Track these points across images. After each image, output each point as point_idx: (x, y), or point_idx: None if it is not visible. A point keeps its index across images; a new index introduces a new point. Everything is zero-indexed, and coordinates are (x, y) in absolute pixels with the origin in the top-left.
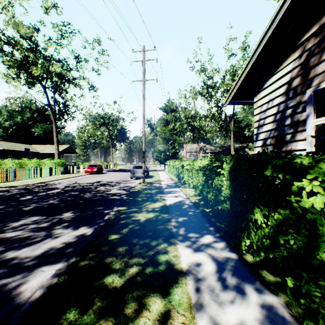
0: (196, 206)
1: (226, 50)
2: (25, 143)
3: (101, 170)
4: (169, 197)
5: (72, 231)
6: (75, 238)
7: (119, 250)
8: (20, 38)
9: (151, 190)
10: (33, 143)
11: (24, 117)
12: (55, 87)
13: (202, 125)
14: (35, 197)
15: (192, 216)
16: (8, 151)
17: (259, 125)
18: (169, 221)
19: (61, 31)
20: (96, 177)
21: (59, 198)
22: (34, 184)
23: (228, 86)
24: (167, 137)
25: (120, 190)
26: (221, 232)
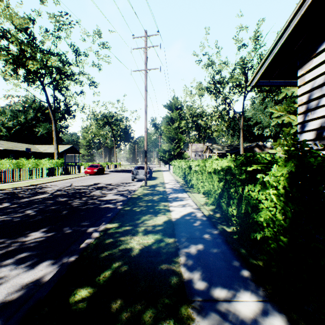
0: (211, 222)
1: (236, 40)
2: (28, 143)
3: (102, 171)
4: (175, 206)
5: (24, 271)
6: (19, 292)
7: None
8: (15, 31)
9: (152, 196)
10: (37, 143)
11: (27, 116)
12: (53, 82)
13: (209, 123)
14: (12, 205)
15: (209, 242)
16: (9, 150)
17: (308, 108)
18: (176, 254)
19: (58, 22)
20: (95, 178)
21: (40, 206)
22: (24, 186)
23: (237, 80)
24: (172, 136)
25: (116, 196)
26: (266, 285)
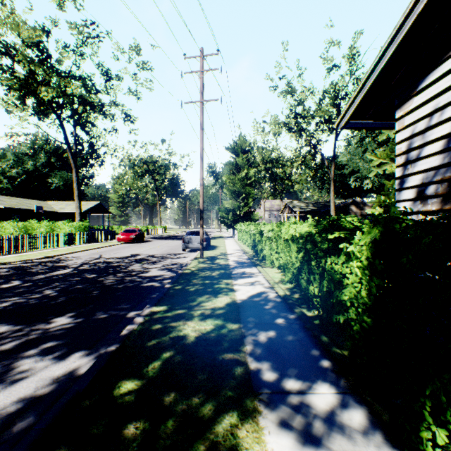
0: (288, 305)
1: (325, 60)
2: (39, 199)
3: (141, 238)
4: (240, 285)
5: (54, 363)
6: (51, 386)
7: (127, 434)
8: (23, 45)
9: (211, 272)
10: (50, 199)
11: (37, 162)
12: (74, 116)
13: (288, 172)
14: (24, 284)
15: (283, 328)
16: (12, 209)
17: (407, 160)
18: (242, 342)
19: (81, 34)
20: (132, 248)
21: (63, 285)
22: (36, 259)
23: (326, 113)
24: (237, 189)
25: (163, 271)
26: (349, 377)
